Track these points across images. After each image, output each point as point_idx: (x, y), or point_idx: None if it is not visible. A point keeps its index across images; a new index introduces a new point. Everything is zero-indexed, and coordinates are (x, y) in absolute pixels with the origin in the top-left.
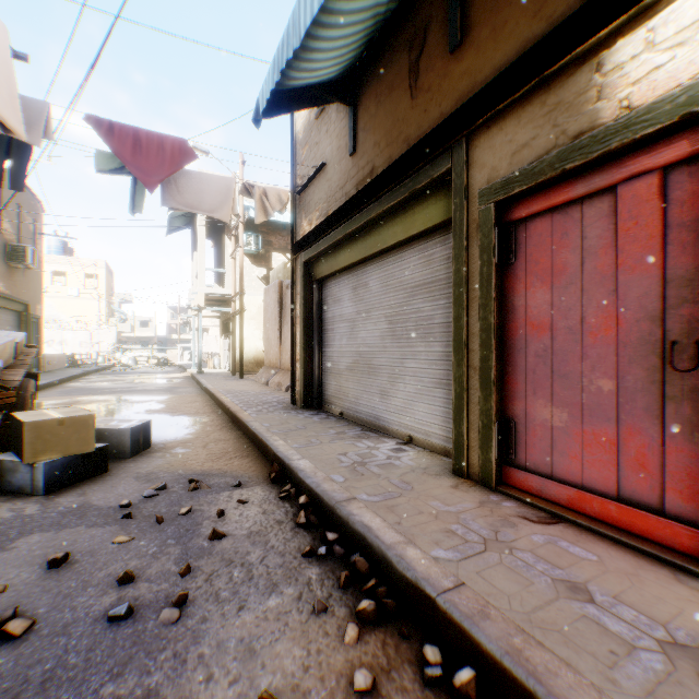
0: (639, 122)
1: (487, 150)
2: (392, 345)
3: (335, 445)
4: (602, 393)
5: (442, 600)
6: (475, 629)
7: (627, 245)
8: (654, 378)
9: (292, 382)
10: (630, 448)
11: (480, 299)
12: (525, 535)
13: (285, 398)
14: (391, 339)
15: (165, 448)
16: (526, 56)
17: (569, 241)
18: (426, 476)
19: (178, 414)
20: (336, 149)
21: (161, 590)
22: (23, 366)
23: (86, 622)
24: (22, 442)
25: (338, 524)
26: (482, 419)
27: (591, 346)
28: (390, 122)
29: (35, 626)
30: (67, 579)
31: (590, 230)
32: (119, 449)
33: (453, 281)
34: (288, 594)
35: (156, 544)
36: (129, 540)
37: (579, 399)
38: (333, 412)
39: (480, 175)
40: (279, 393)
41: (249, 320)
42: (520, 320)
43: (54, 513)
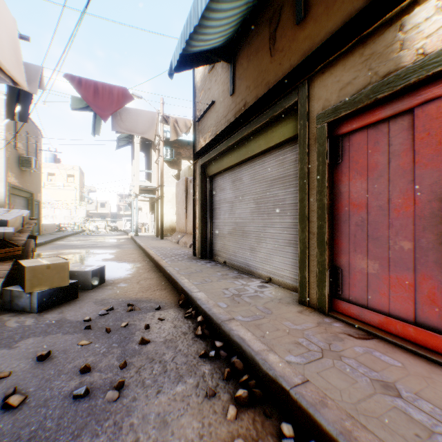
0: (431, 64)
1: (322, 88)
2: (258, 218)
3: (221, 282)
4: (403, 251)
5: (294, 392)
6: (317, 414)
7: (421, 149)
8: (441, 240)
9: (193, 242)
10: (424, 288)
11: (317, 187)
12: (350, 347)
13: (189, 251)
14: (257, 214)
15: (113, 283)
16: (350, 23)
17: (379, 147)
18: (281, 304)
19: (122, 261)
20: (222, 91)
21: (107, 377)
22: (27, 231)
23: (59, 398)
24: (24, 279)
25: (222, 336)
26: (318, 267)
27: (395, 219)
28: (256, 73)
29: (26, 400)
30: (48, 368)
31: (394, 140)
32: (85, 284)
33: (299, 175)
34: (190, 383)
35: (105, 346)
36: (88, 343)
37: (386, 254)
38: (219, 261)
39: (317, 105)
40: (185, 249)
41: (167, 202)
42: (345, 201)
43: (43, 325)
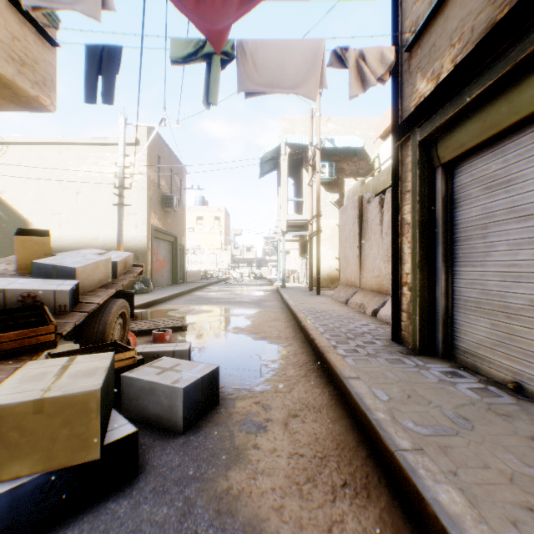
0: None
1: None
2: None
3: None
4: None
5: None
6: None
7: None
8: None
9: (393, 312)
10: None
11: None
12: None
13: (377, 327)
14: None
15: (232, 412)
16: None
17: None
18: None
19: (260, 337)
20: None
21: None
22: (115, 285)
23: None
24: None
25: None
26: None
27: None
28: None
29: None
30: None
31: None
32: (169, 415)
33: None
34: None
35: None
36: None
37: None
38: (486, 374)
39: None
40: (365, 318)
41: (323, 241)
42: None
43: None
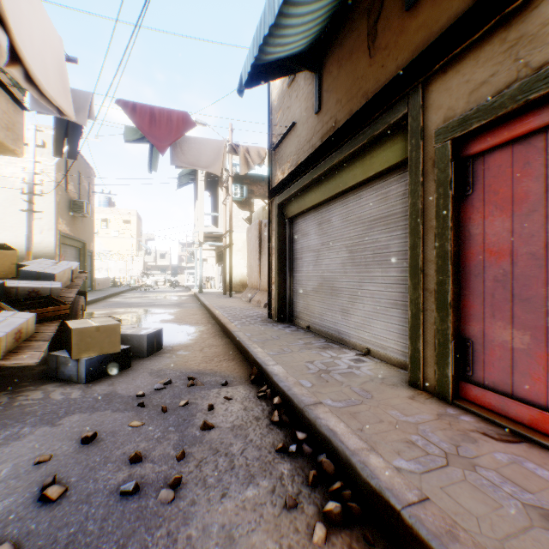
0: None
1: (443, 92)
2: (352, 271)
3: (304, 353)
4: None
5: (407, 513)
6: None
7: None
8: None
9: (268, 301)
10: None
11: (435, 229)
12: (487, 452)
13: (263, 313)
14: (351, 265)
15: (172, 350)
16: None
17: (531, 170)
18: (384, 386)
19: (183, 324)
20: (304, 110)
21: (161, 471)
22: (76, 286)
23: (103, 493)
24: (70, 343)
25: (306, 425)
26: (437, 338)
27: None
28: (350, 81)
29: (67, 492)
30: (93, 454)
31: None
32: (139, 350)
33: (409, 213)
34: (263, 486)
35: (160, 430)
36: (140, 424)
37: (542, 322)
38: (302, 325)
39: (435, 116)
40: (258, 309)
41: (236, 252)
42: (476, 247)
43: (90, 398)
